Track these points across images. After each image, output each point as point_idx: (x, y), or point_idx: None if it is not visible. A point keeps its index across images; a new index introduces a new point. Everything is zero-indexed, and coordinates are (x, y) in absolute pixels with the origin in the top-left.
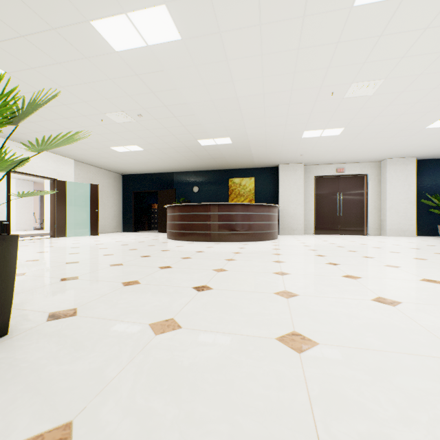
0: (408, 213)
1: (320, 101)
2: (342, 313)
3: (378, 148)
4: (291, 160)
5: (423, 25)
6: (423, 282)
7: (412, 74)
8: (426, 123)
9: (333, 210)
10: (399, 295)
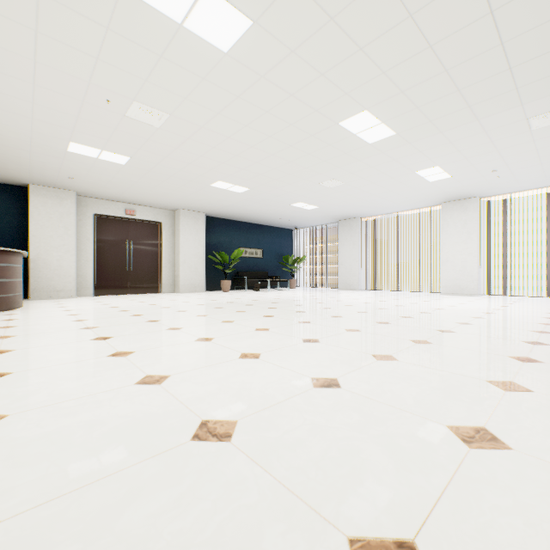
0: (199, 268)
1: (91, 104)
2: (82, 424)
3: (172, 194)
4: (54, 182)
5: (201, 73)
6: (198, 343)
7: (196, 123)
8: (211, 181)
9: (121, 263)
10: (171, 365)
